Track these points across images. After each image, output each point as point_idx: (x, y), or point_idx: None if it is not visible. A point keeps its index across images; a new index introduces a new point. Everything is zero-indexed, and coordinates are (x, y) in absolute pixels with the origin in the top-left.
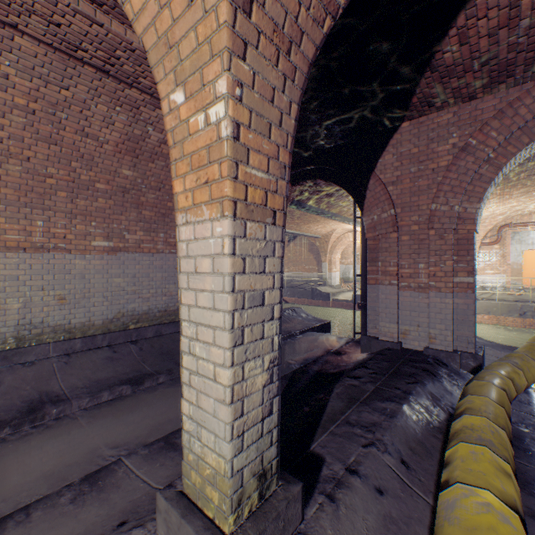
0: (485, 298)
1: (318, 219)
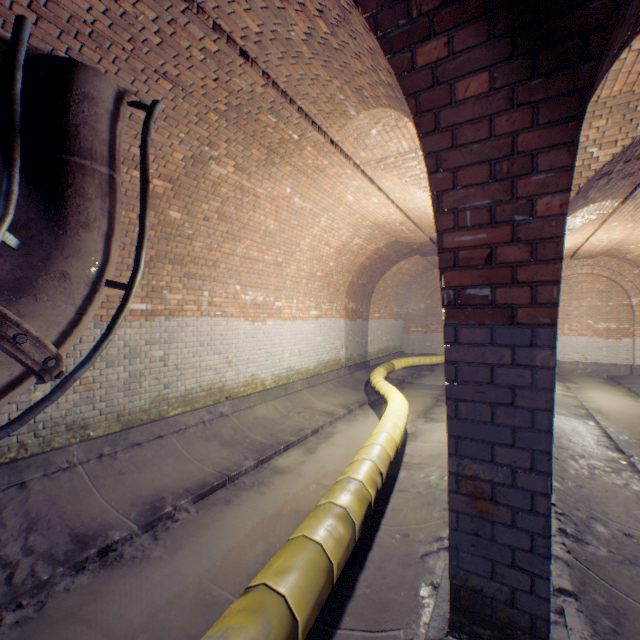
0: None
1: None
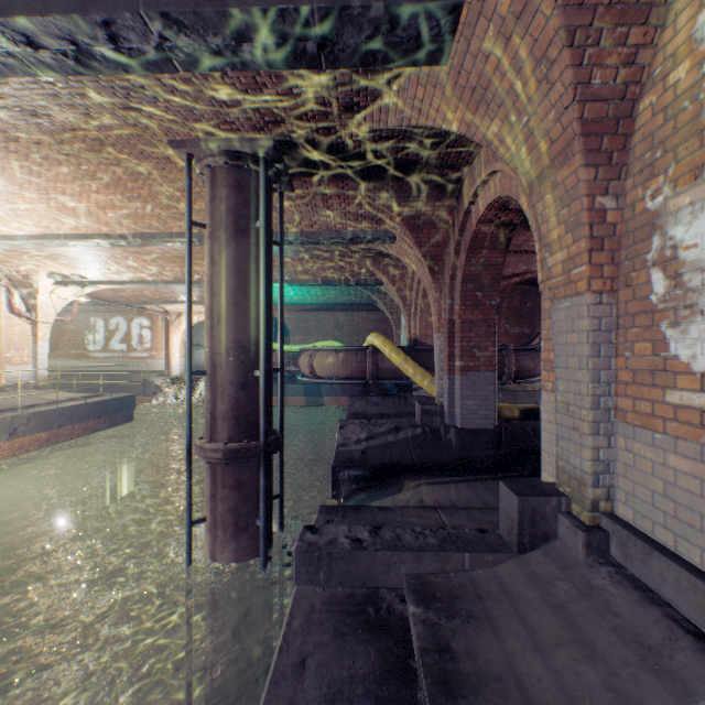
0: None
1: None
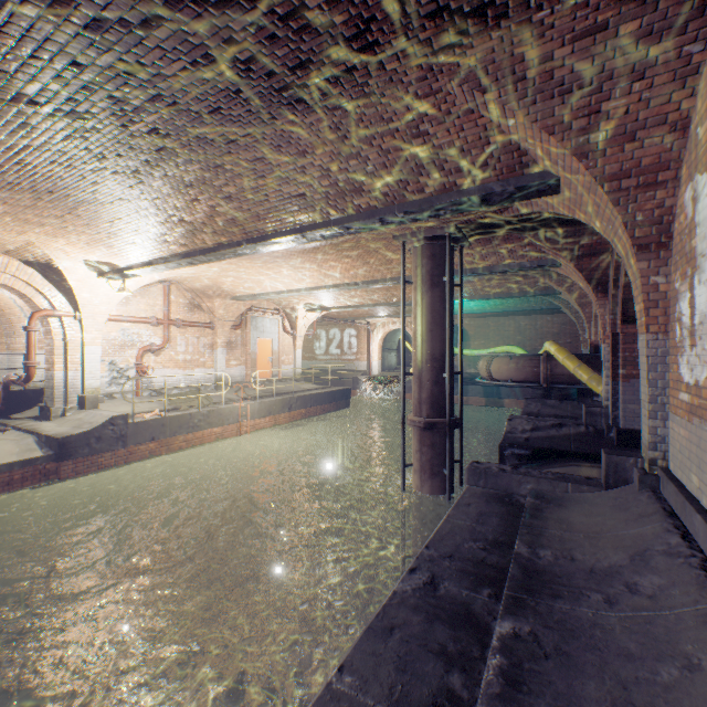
0: (251, 396)
1: (130, 204)
